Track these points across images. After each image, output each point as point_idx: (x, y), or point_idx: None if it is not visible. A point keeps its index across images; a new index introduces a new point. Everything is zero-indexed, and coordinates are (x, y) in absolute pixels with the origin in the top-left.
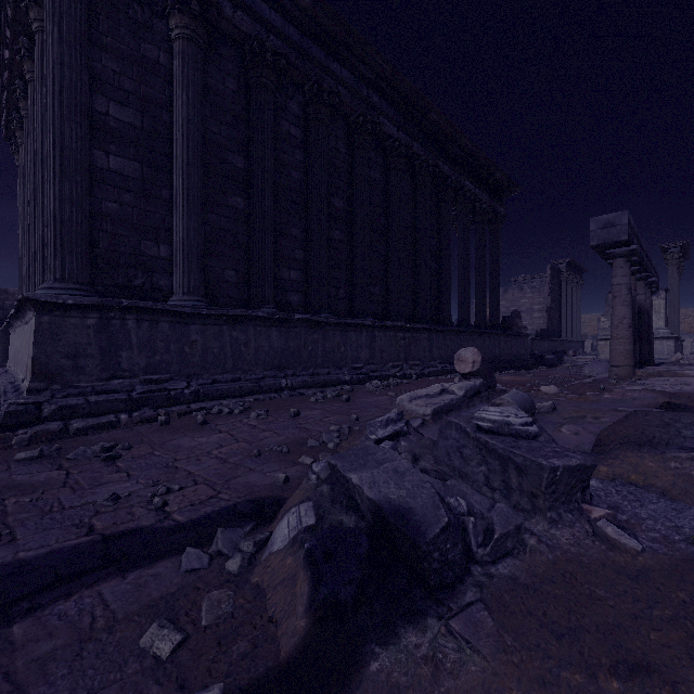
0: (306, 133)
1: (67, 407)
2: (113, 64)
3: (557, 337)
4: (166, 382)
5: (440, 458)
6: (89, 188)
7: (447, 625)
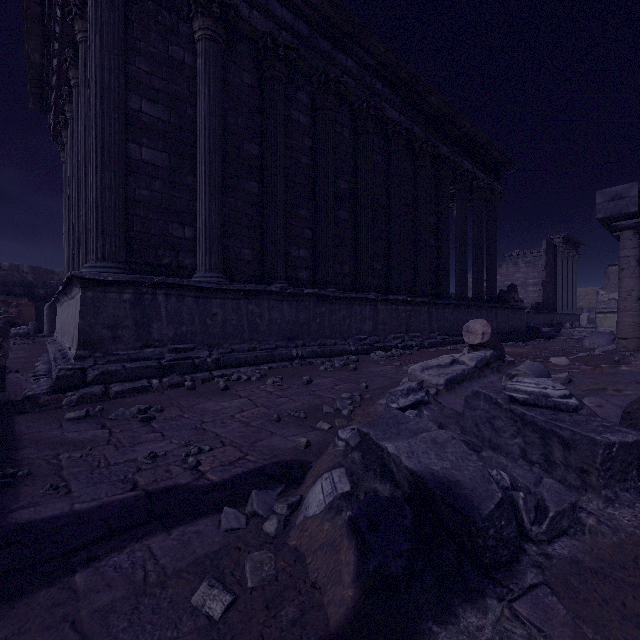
0: (314, 121)
1: (108, 372)
2: (145, 66)
3: (553, 310)
4: (191, 351)
5: (467, 428)
6: (125, 177)
7: (510, 608)
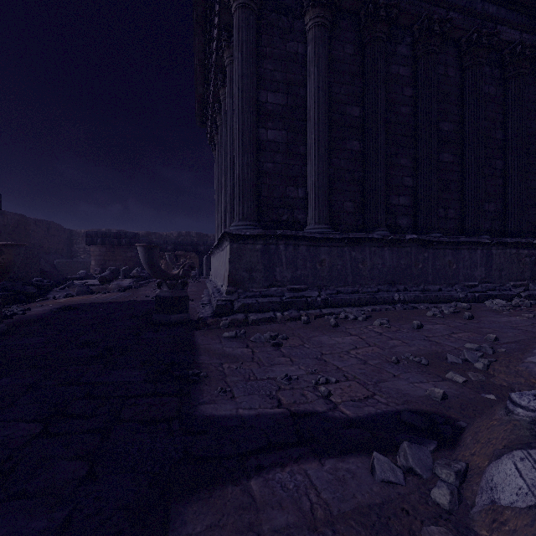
0: (414, 70)
1: (246, 304)
2: (269, 66)
3: None
4: (304, 291)
5: None
6: (256, 156)
7: None
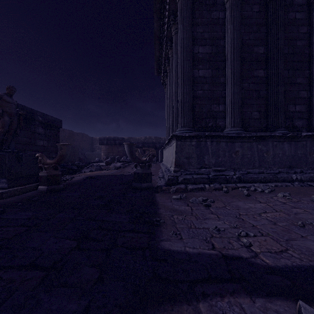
0: (308, 13)
1: (186, 179)
2: (200, 29)
3: None
4: (223, 171)
5: None
6: (192, 87)
7: None
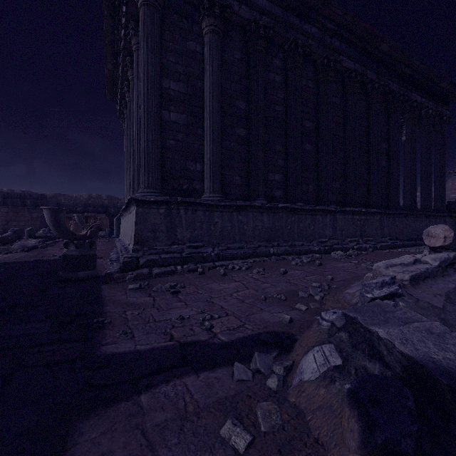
0: (285, 79)
1: (151, 260)
2: (172, 58)
3: None
4: (201, 247)
5: (450, 321)
6: (160, 133)
7: None
